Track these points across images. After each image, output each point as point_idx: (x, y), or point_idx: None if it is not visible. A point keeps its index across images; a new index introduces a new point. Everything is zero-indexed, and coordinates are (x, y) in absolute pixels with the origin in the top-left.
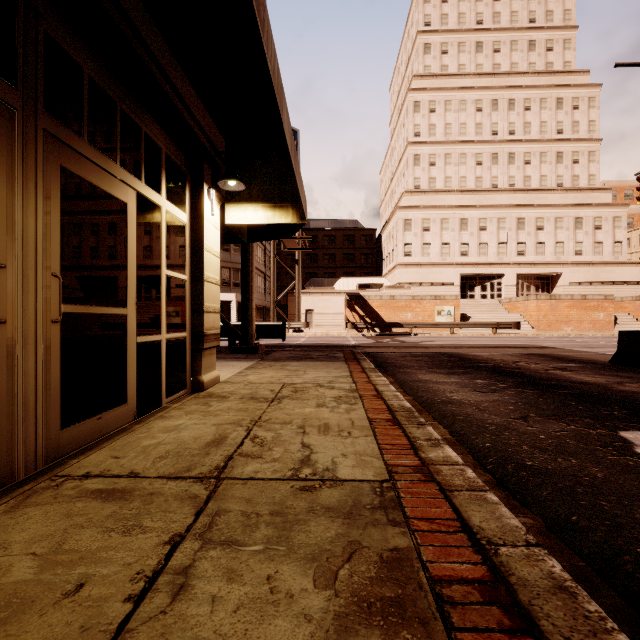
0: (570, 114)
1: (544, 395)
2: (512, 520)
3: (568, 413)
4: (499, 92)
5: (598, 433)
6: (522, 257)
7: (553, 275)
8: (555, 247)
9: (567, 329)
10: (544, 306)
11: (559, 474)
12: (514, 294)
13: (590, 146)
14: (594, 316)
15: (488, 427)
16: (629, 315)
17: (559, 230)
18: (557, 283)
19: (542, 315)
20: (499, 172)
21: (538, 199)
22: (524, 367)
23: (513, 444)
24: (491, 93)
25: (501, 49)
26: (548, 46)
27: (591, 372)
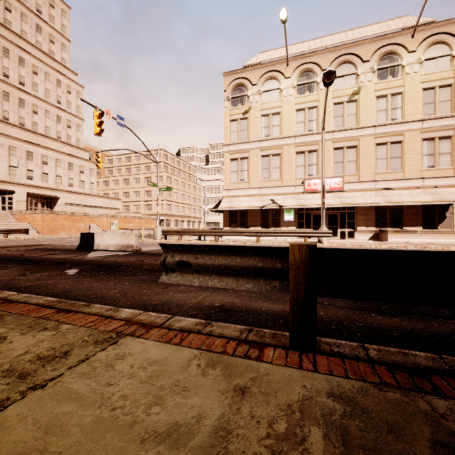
0: (66, 94)
1: (37, 266)
2: (13, 293)
3: (47, 269)
4: (11, 45)
5: (57, 273)
6: (31, 181)
7: (55, 197)
8: (56, 178)
9: (63, 233)
10: (47, 218)
11: (36, 285)
12: (24, 208)
13: (78, 121)
14: (79, 225)
15: (2, 281)
16: (97, 225)
17: (59, 168)
18: (57, 203)
19: (46, 224)
20: (11, 109)
21: (44, 142)
22: (28, 256)
23: (16, 283)
24: (3, 41)
25: (13, 11)
26: (51, 39)
27: (66, 254)
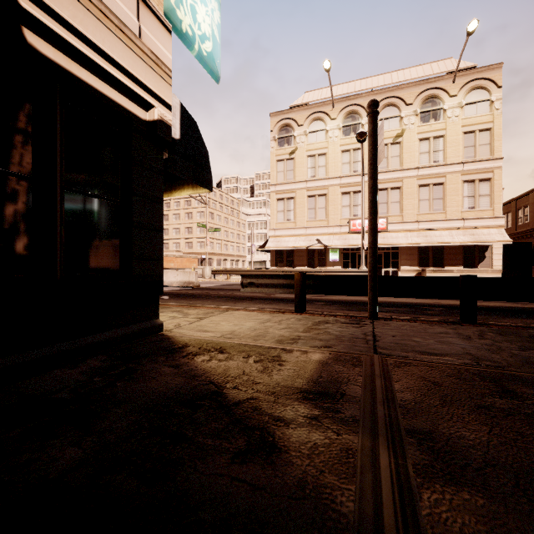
0: None
1: None
2: None
3: None
4: None
5: None
6: None
7: None
8: None
9: None
10: None
11: None
12: None
13: None
14: None
15: None
16: None
17: None
18: None
19: None
20: None
21: None
22: None
23: None
24: None
25: None
26: None
27: None
